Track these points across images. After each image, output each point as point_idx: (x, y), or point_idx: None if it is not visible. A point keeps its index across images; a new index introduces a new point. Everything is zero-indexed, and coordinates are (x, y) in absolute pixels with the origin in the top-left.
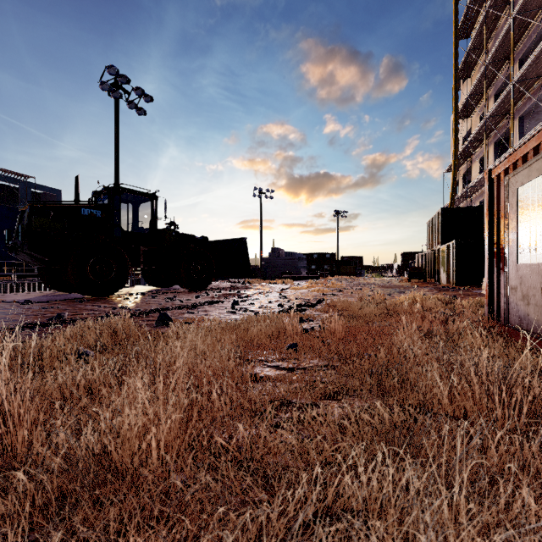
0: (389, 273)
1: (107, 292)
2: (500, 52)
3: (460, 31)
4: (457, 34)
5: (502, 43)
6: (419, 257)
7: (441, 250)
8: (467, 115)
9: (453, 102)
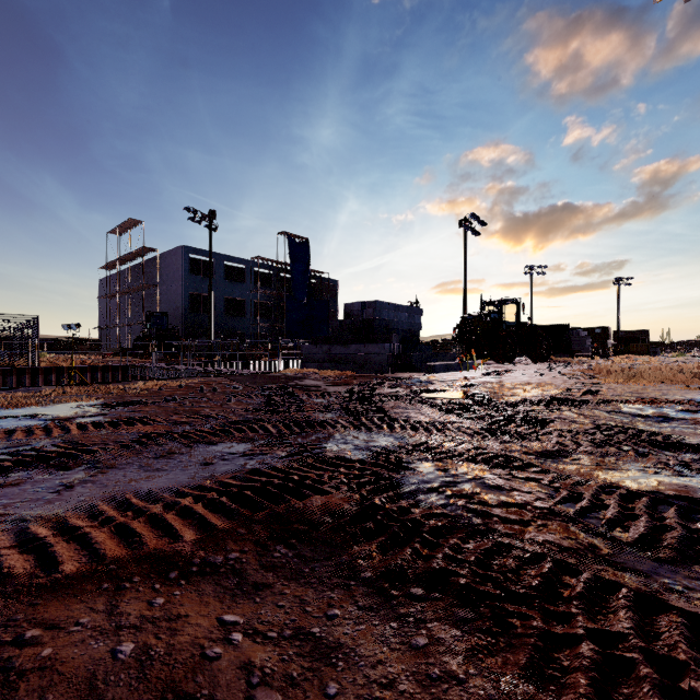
0: (696, 353)
1: (511, 361)
2: None
3: None
4: None
5: None
6: None
7: None
8: None
9: None
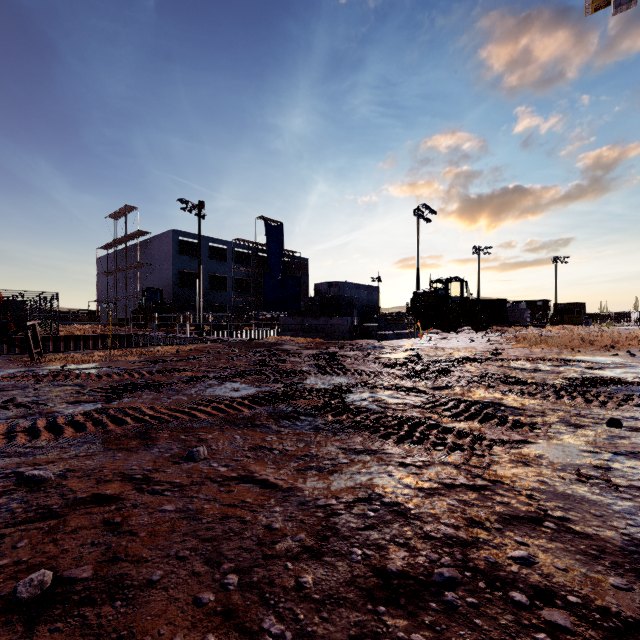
0: (626, 323)
1: (455, 330)
2: None
3: None
4: None
5: None
6: None
7: None
8: None
9: None
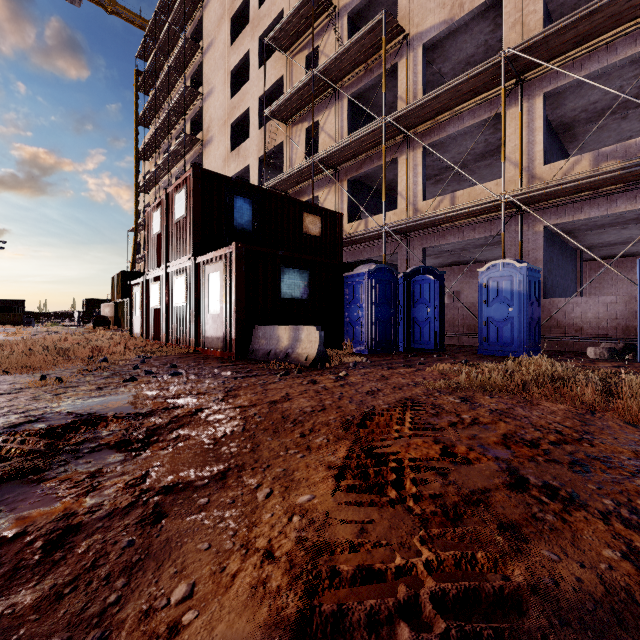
0: (69, 323)
1: None
2: (165, 166)
3: (141, 120)
4: (138, 124)
5: (165, 162)
6: (105, 306)
7: (122, 303)
8: (147, 192)
9: (135, 178)
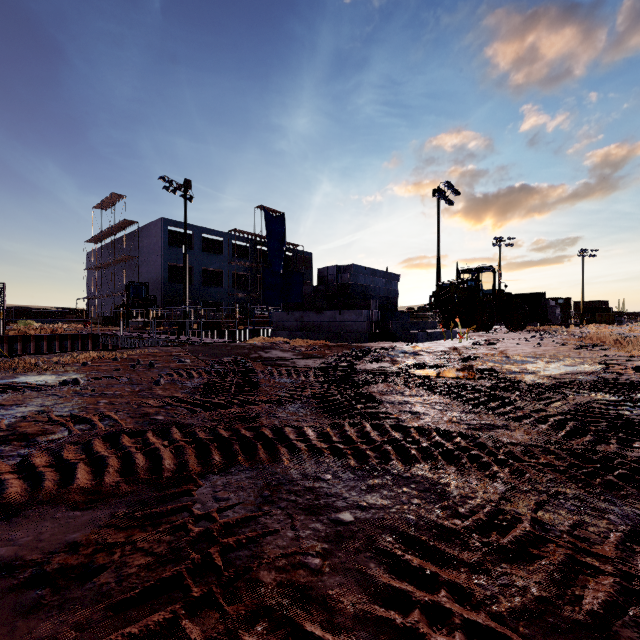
0: None
1: (489, 330)
2: None
3: None
4: None
5: None
6: None
7: None
8: None
9: None
